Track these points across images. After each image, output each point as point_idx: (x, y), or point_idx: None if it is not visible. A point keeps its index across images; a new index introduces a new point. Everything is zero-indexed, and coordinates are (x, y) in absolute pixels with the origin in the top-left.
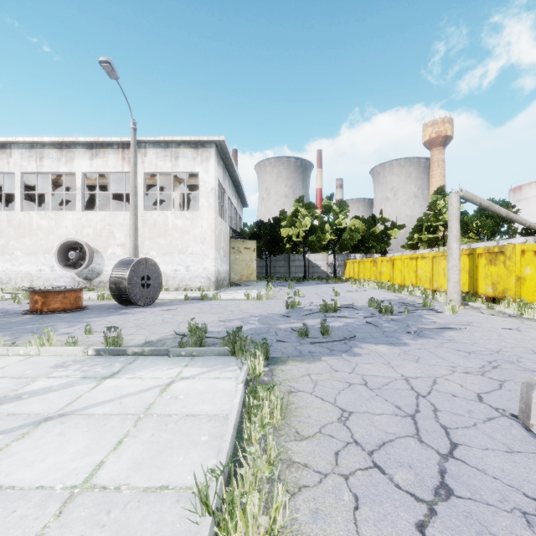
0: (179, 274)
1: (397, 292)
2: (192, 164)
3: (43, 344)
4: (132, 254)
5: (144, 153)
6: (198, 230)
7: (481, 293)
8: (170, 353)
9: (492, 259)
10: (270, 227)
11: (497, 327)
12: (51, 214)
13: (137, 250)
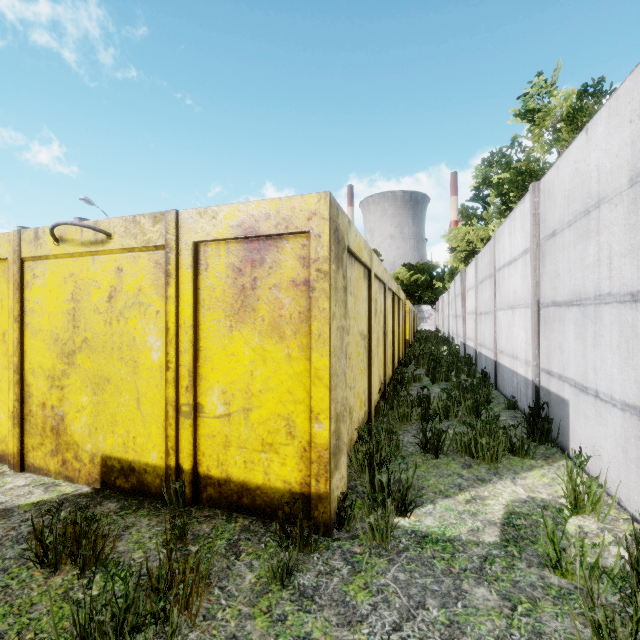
0: None
1: None
2: None
3: None
4: None
5: None
6: None
7: None
8: None
9: None
10: None
11: None
12: None
13: None
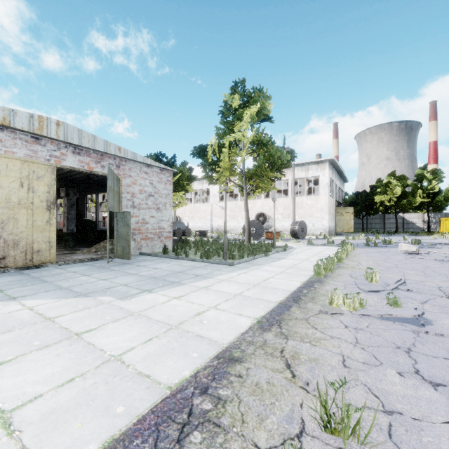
0: (309, 227)
1: None
2: (315, 172)
3: (293, 242)
4: (293, 218)
5: (291, 170)
6: (319, 205)
7: None
8: (325, 245)
9: None
10: (366, 196)
11: None
12: (251, 201)
13: (295, 217)
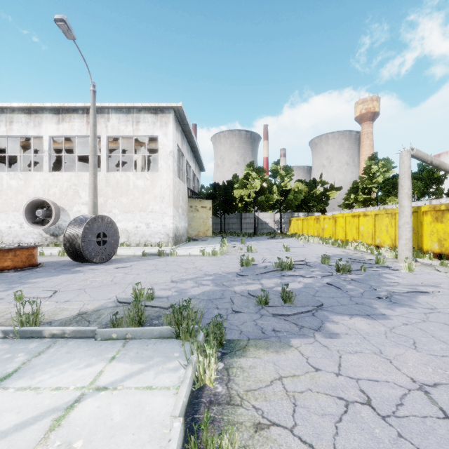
0: (140, 230)
1: (341, 247)
2: (152, 128)
3: None
4: (91, 211)
5: (107, 118)
6: (158, 190)
7: (426, 249)
8: (97, 336)
9: (439, 216)
10: (225, 188)
11: None
12: (20, 175)
13: (96, 208)
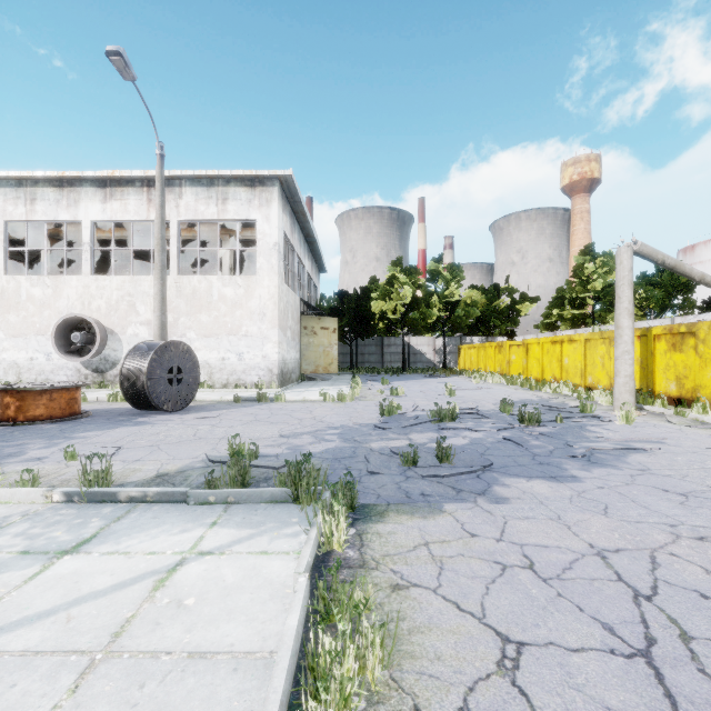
0: (228, 364)
1: (535, 390)
2: (246, 209)
3: None
4: (158, 335)
5: (179, 194)
6: (256, 303)
7: (659, 392)
8: (190, 499)
9: (677, 342)
10: (357, 299)
11: (704, 446)
12: (47, 280)
13: (165, 330)
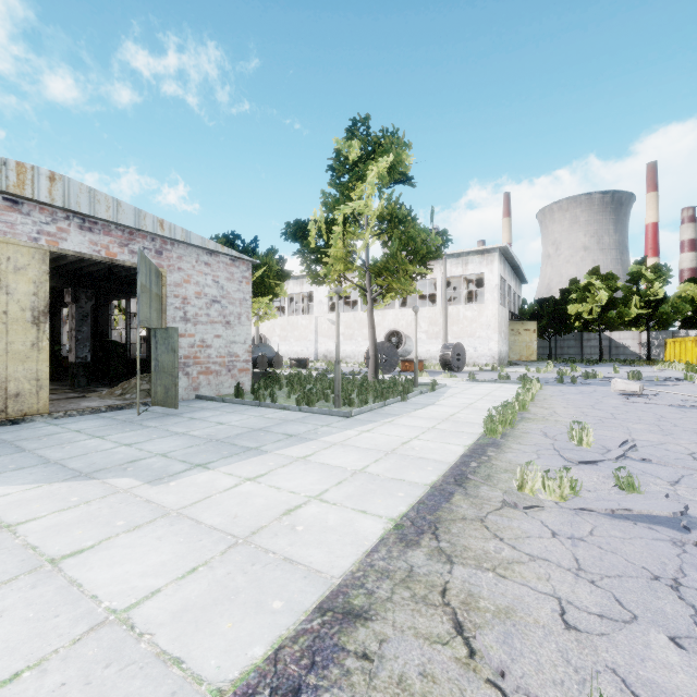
0: (468, 353)
1: None
2: (478, 267)
3: (445, 377)
4: (444, 339)
5: (441, 263)
6: (484, 319)
7: None
8: (496, 381)
9: None
10: (554, 304)
11: None
12: (379, 313)
13: (447, 337)
